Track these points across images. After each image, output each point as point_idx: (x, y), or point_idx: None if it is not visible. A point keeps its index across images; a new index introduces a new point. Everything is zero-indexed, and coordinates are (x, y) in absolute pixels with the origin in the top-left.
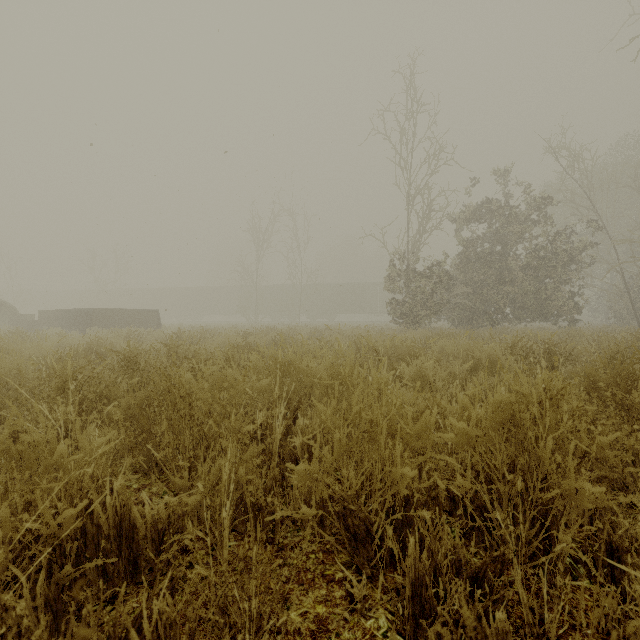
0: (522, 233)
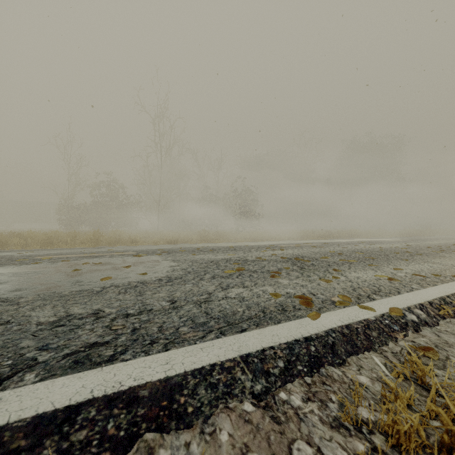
0: (116, 196)
